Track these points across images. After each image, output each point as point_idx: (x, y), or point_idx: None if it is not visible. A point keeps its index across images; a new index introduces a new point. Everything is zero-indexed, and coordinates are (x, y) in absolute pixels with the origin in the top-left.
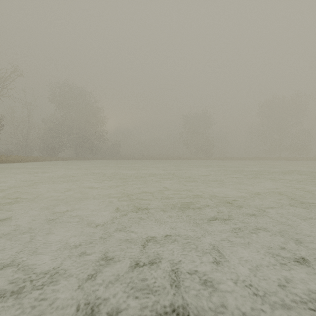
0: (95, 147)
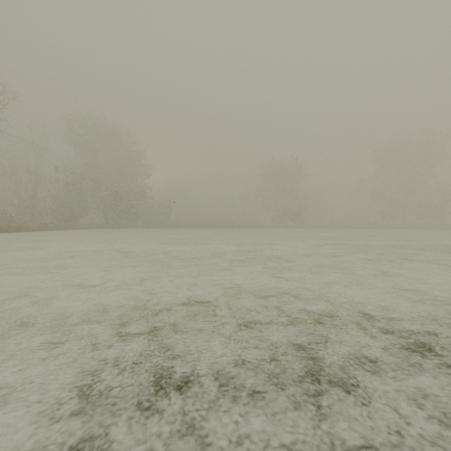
0: (134, 209)
